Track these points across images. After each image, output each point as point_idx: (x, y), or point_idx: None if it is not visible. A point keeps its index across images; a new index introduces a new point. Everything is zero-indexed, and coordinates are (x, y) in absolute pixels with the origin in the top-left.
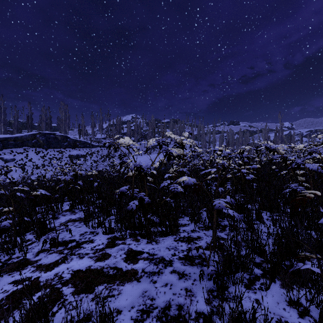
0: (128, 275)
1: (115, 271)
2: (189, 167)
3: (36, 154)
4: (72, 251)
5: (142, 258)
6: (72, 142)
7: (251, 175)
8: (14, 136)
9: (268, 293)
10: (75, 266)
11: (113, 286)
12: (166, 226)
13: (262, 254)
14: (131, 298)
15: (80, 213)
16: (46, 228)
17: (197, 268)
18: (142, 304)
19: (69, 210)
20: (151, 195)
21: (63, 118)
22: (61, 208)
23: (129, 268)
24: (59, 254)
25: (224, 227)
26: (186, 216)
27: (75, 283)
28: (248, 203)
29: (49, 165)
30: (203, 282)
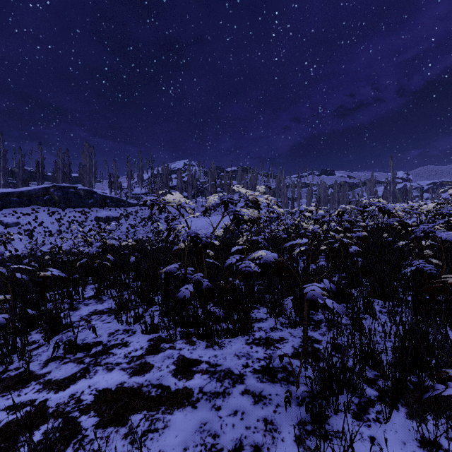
0: (178, 398)
1: (160, 391)
2: (265, 235)
3: (49, 216)
4: (97, 360)
5: (199, 371)
6: (100, 198)
7: (355, 247)
8: (18, 190)
9: (389, 427)
10: (100, 382)
11: (157, 414)
12: (234, 323)
13: (376, 365)
14: (183, 433)
15: (110, 301)
16: (60, 325)
17: (280, 387)
18: (200, 444)
19: (95, 297)
20: (211, 276)
21: (88, 166)
22: (82, 294)
23: (181, 386)
24: (78, 364)
25: (318, 323)
26: (262, 306)
27: (100, 410)
28: (352, 288)
29: (67, 231)
30: (290, 409)
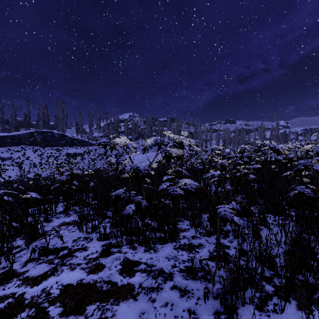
0: (123, 292)
1: (109, 286)
2: (187, 166)
3: (33, 152)
4: (63, 261)
5: (139, 270)
6: (69, 140)
7: (252, 176)
8: (11, 134)
9: (284, 317)
10: (65, 279)
11: (107, 305)
12: (165, 233)
13: (272, 266)
14: None
15: (75, 215)
16: (37, 233)
17: (200, 283)
18: None
19: (64, 212)
20: (148, 197)
21: (61, 117)
22: (55, 210)
23: (125, 282)
24: (49, 264)
25: (227, 232)
26: (186, 219)
27: (64, 302)
28: (251, 206)
29: (46, 163)
30: (208, 302)
